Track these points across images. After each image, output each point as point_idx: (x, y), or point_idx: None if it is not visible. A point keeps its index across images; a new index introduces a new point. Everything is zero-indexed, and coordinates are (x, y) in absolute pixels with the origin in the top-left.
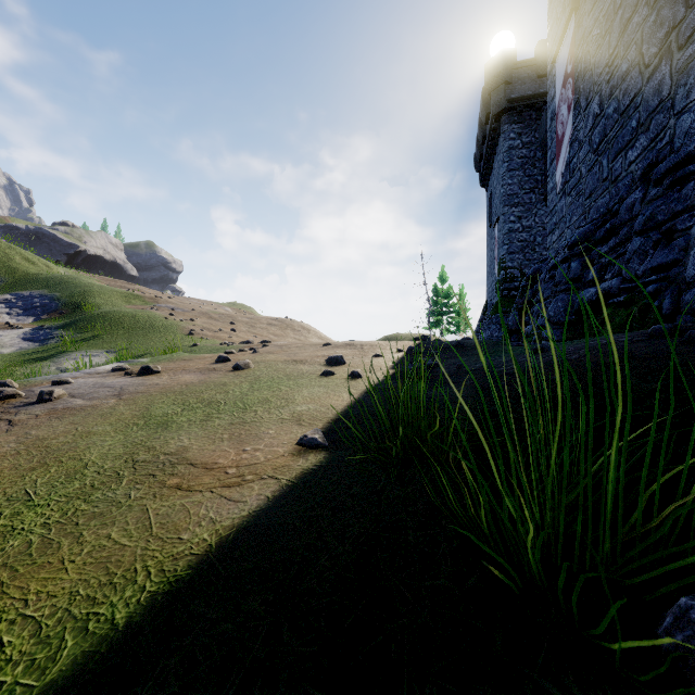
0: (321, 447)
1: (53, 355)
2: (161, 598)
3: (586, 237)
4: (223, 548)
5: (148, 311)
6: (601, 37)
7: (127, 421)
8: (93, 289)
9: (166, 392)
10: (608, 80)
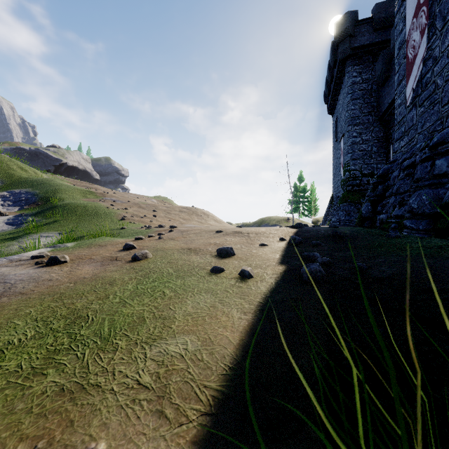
0: None
1: (20, 236)
2: None
3: None
4: None
5: (96, 202)
6: None
7: None
8: (62, 187)
9: (46, 294)
10: None
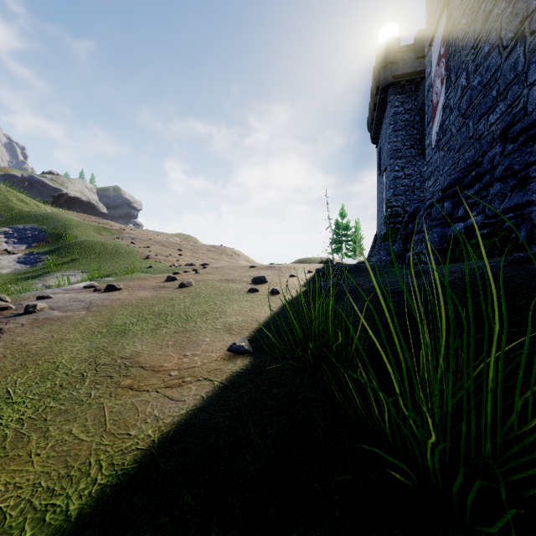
0: (247, 353)
1: (40, 275)
2: (109, 491)
3: (456, 182)
4: (163, 444)
5: (114, 240)
6: (467, 26)
7: (93, 330)
8: (72, 223)
9: (125, 305)
10: (473, 60)
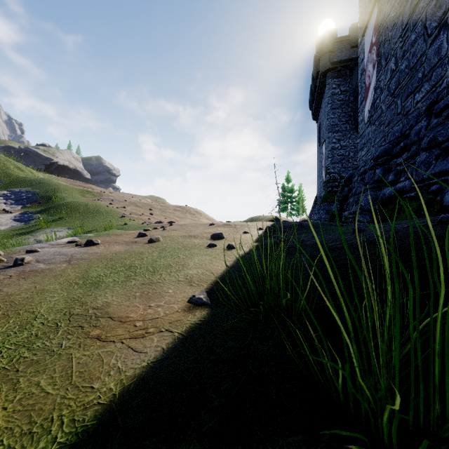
0: (205, 305)
1: (33, 231)
2: None
3: (386, 152)
4: (124, 398)
5: (95, 201)
6: (396, 18)
7: (71, 281)
8: (61, 187)
9: (101, 259)
10: (401, 47)
